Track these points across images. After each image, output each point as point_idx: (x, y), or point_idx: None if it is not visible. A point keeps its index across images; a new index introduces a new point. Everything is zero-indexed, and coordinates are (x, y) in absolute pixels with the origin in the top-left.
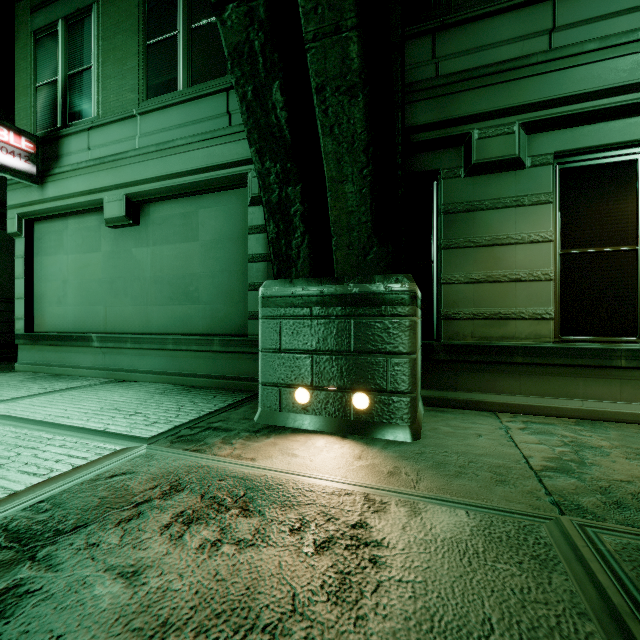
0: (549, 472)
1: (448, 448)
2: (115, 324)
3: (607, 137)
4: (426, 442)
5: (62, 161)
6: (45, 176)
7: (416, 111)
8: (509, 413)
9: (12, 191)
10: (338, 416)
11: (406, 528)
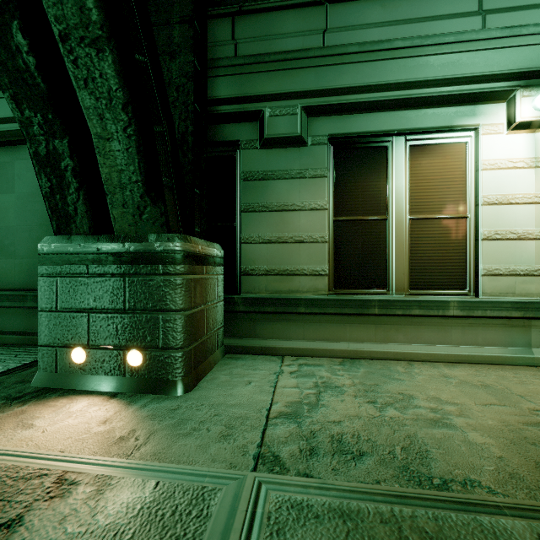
0: (280, 419)
1: (208, 400)
2: None
3: (365, 126)
4: (193, 395)
5: None
6: None
7: (218, 85)
8: (295, 356)
9: None
10: (114, 374)
11: (66, 518)
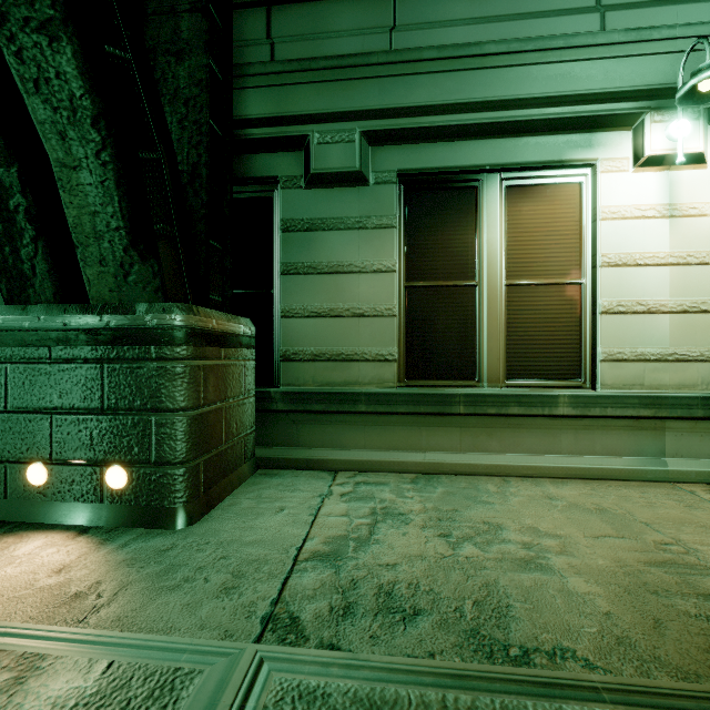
0: (312, 562)
1: (218, 536)
2: None
3: (447, 159)
4: (198, 528)
5: None
6: None
7: (248, 100)
8: (352, 471)
9: None
10: (87, 500)
11: None
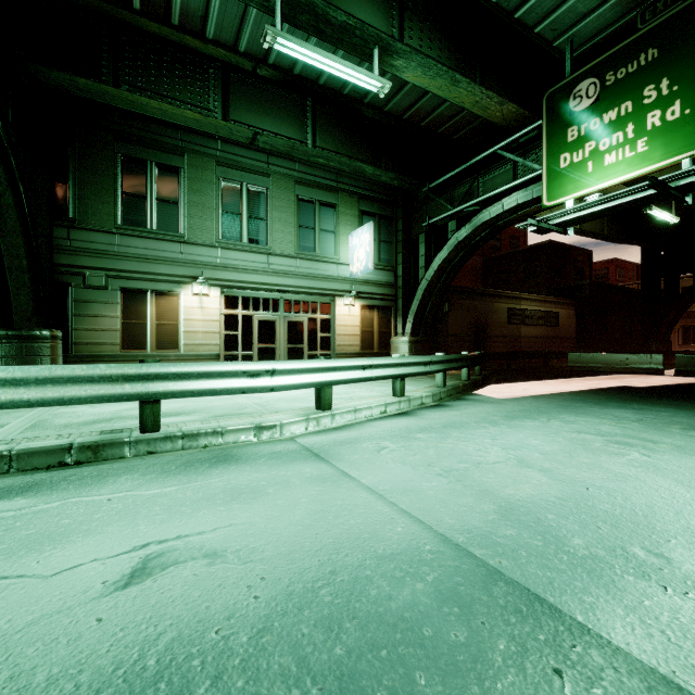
0: None
1: None
2: None
3: (137, 285)
4: None
5: None
6: None
7: (60, 257)
8: None
9: None
10: None
11: None
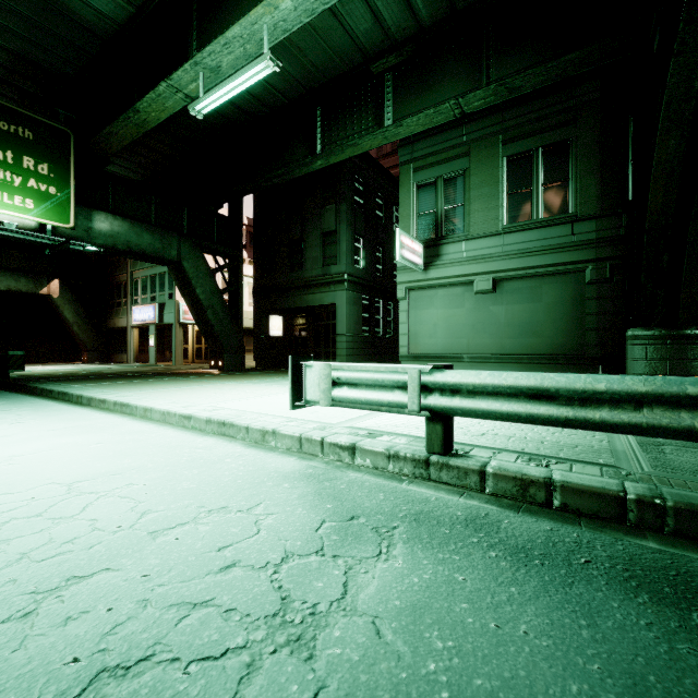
0: None
1: None
2: (476, 349)
3: None
4: None
5: (442, 258)
6: (428, 266)
7: None
8: None
9: (401, 274)
10: None
11: None
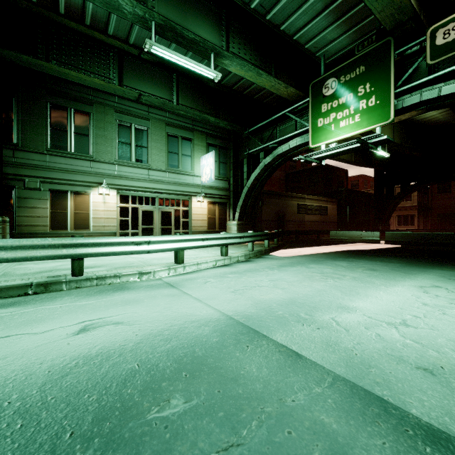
0: None
1: None
2: None
3: (61, 188)
4: None
5: None
6: None
7: (7, 169)
8: None
9: None
10: None
11: None
